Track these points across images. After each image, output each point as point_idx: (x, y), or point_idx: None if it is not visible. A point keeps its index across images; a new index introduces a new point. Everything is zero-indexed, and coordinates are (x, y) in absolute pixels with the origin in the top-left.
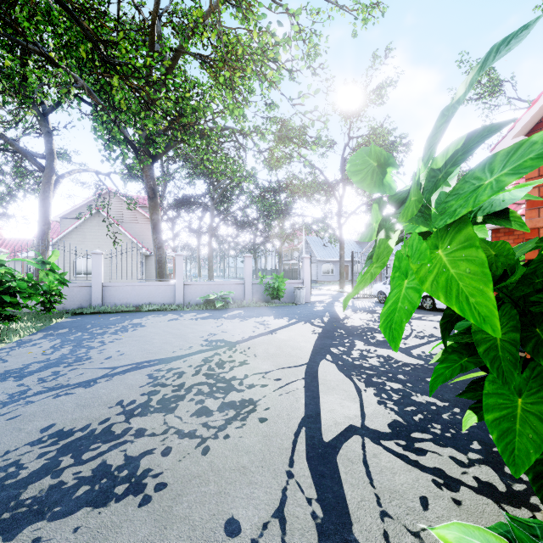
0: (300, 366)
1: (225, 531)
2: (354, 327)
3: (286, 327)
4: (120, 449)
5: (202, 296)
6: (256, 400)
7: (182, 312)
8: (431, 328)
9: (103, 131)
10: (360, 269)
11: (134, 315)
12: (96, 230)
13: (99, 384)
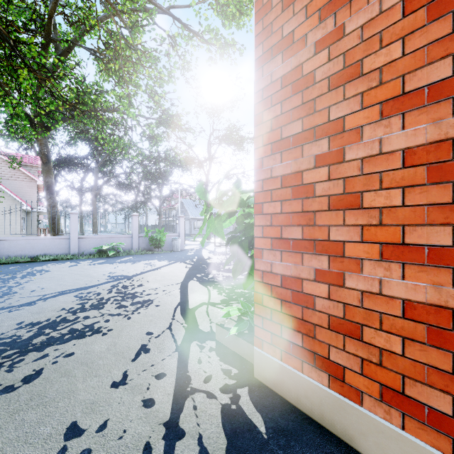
0: (177, 284)
1: (146, 335)
2: (213, 263)
3: (167, 266)
4: (79, 323)
5: (95, 247)
6: (152, 299)
7: (79, 260)
8: None
9: (11, 111)
10: None
11: (32, 264)
12: None
13: (39, 303)
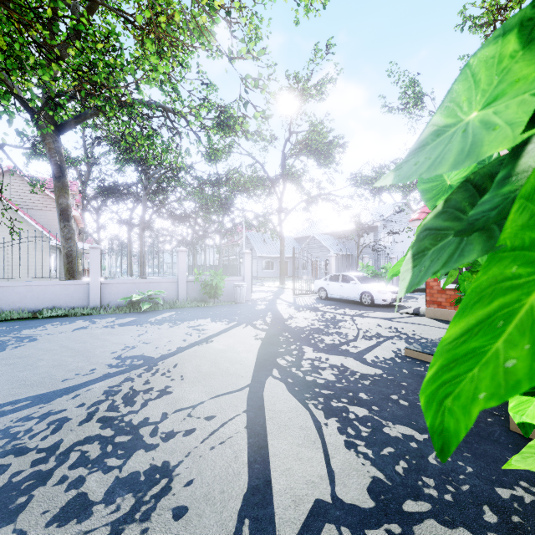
0: (241, 390)
1: None
2: (299, 328)
3: (224, 333)
4: None
5: (125, 297)
6: (174, 464)
7: (97, 317)
8: (375, 326)
9: None
10: (301, 265)
11: (27, 323)
12: None
13: None
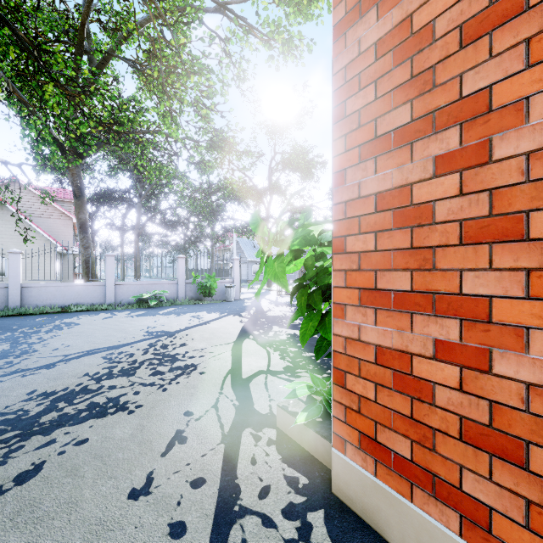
0: (229, 343)
1: (184, 415)
2: (274, 316)
3: (218, 319)
4: (101, 395)
5: (135, 295)
6: (196, 364)
7: (115, 311)
8: None
9: (35, 135)
10: None
11: (62, 315)
12: None
13: (60, 366)
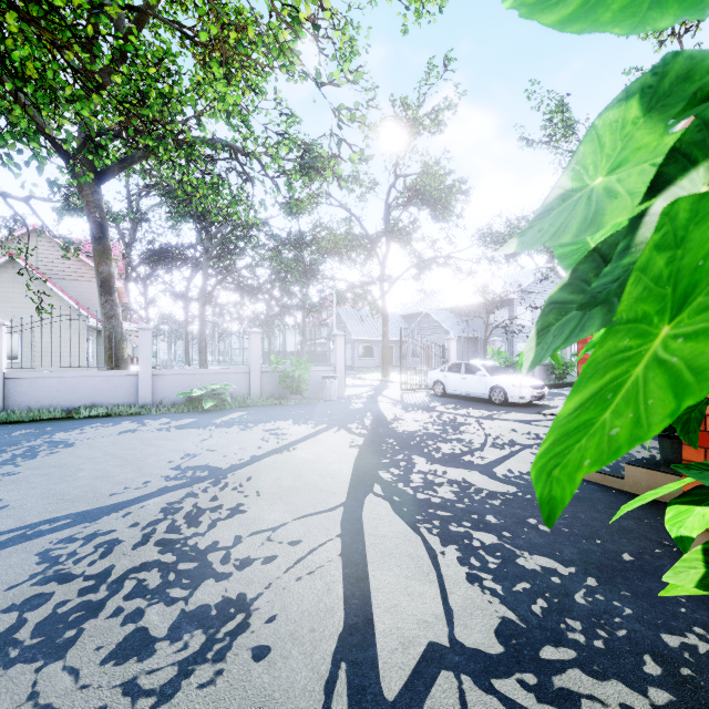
0: (333, 509)
1: None
2: (408, 433)
3: (310, 438)
4: None
5: (182, 392)
6: (252, 597)
7: (148, 418)
8: (509, 432)
9: None
10: (410, 351)
11: (61, 425)
12: (8, 289)
13: None
